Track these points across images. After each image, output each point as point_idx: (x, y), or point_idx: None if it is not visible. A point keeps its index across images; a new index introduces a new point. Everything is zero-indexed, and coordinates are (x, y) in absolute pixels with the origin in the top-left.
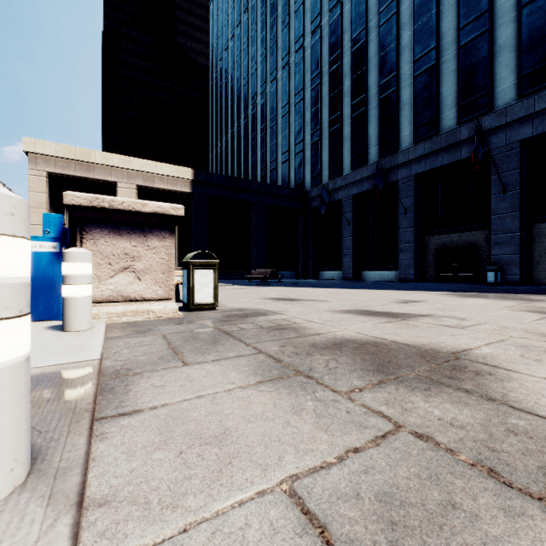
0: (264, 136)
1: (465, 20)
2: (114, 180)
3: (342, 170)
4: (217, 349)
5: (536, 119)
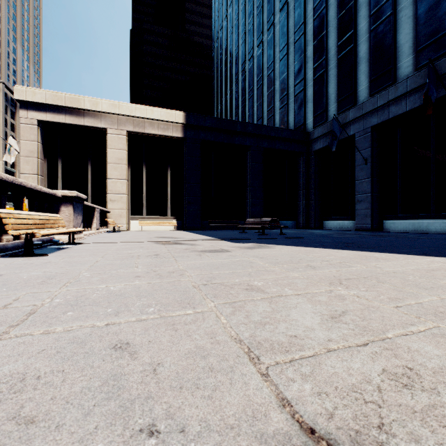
0: (260, 86)
1: None
2: (104, 126)
3: (356, 99)
4: None
5: None
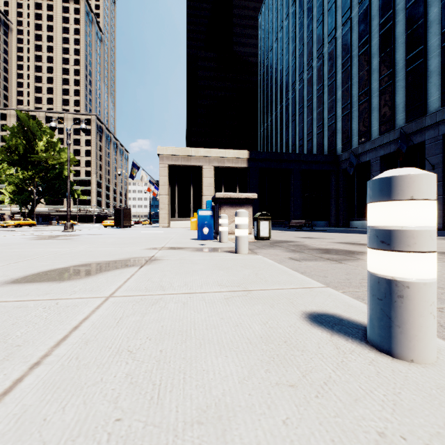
0: (301, 114)
1: None
2: (201, 164)
3: (370, 135)
4: (273, 248)
5: None
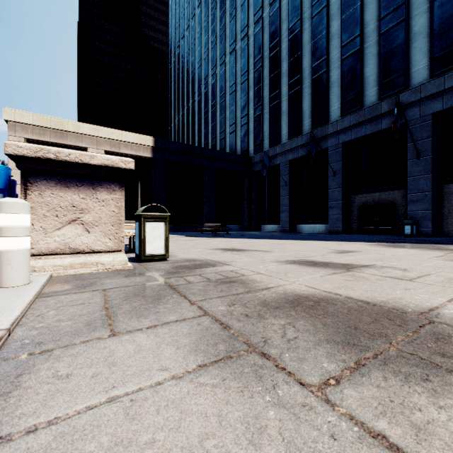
0: (214, 110)
1: (385, 12)
2: (85, 146)
3: (280, 139)
4: (157, 309)
5: (445, 95)
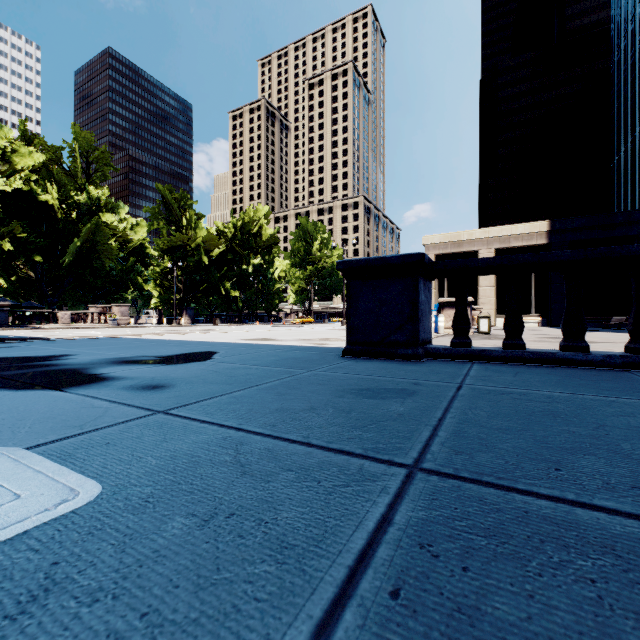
0: None
1: None
2: (476, 249)
3: None
4: None
5: None
